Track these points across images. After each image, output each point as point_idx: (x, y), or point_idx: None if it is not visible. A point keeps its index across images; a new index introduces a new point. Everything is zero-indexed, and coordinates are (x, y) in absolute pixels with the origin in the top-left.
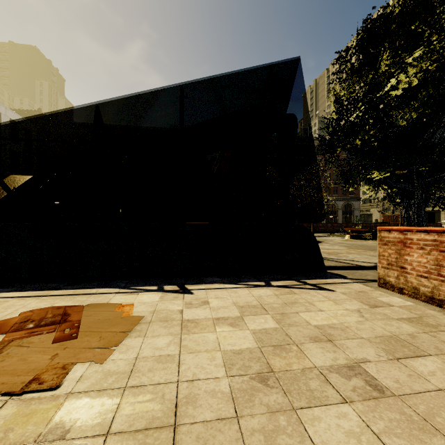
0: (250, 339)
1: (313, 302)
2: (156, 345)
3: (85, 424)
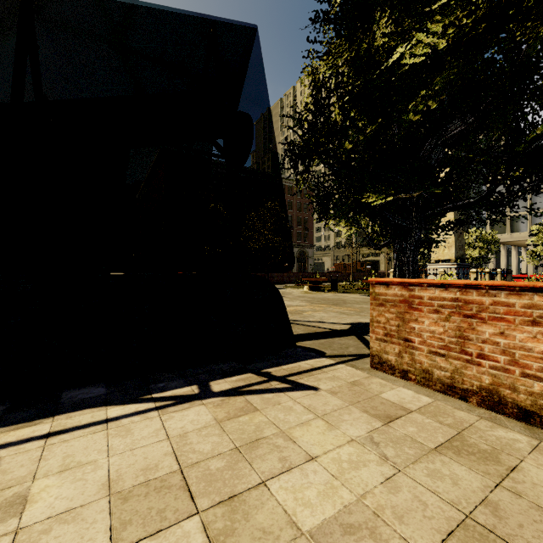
0: None
1: (292, 432)
2: None
3: None
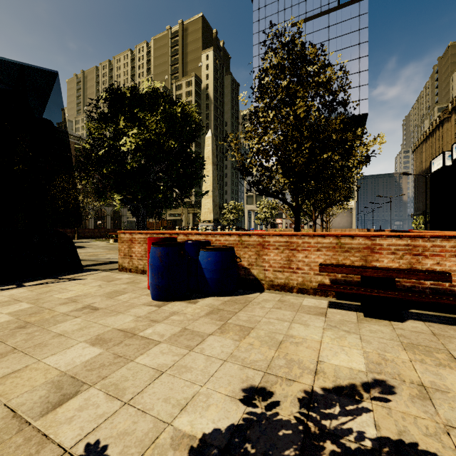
0: (6, 317)
1: (67, 288)
2: None
3: None
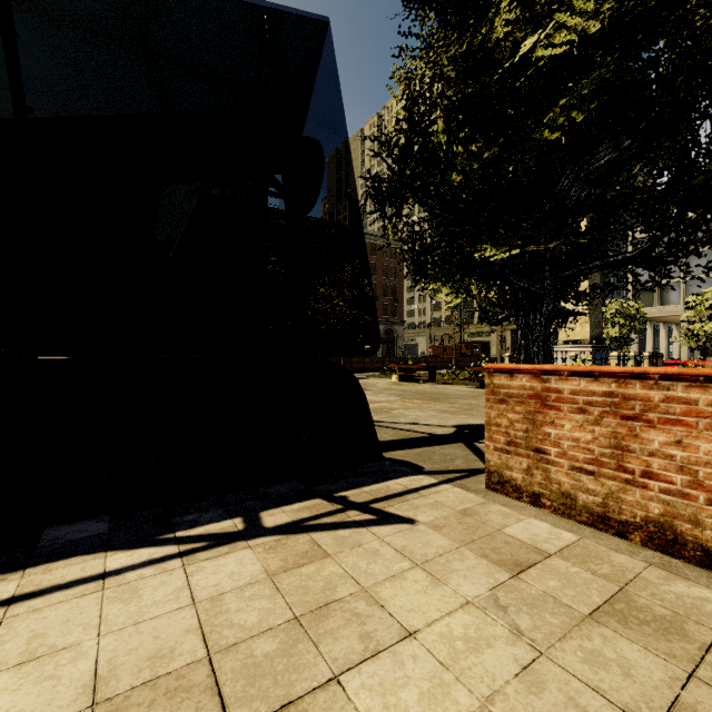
0: None
1: (379, 590)
2: None
3: None
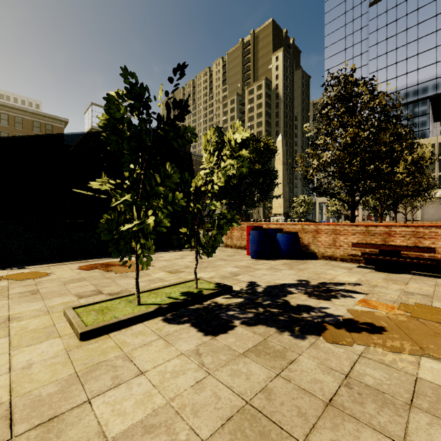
0: (192, 259)
1: None
2: (164, 263)
3: (170, 270)
